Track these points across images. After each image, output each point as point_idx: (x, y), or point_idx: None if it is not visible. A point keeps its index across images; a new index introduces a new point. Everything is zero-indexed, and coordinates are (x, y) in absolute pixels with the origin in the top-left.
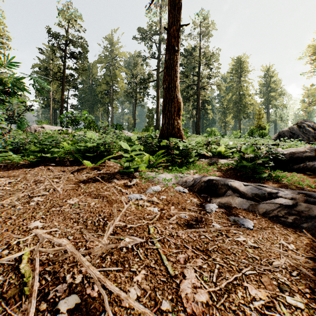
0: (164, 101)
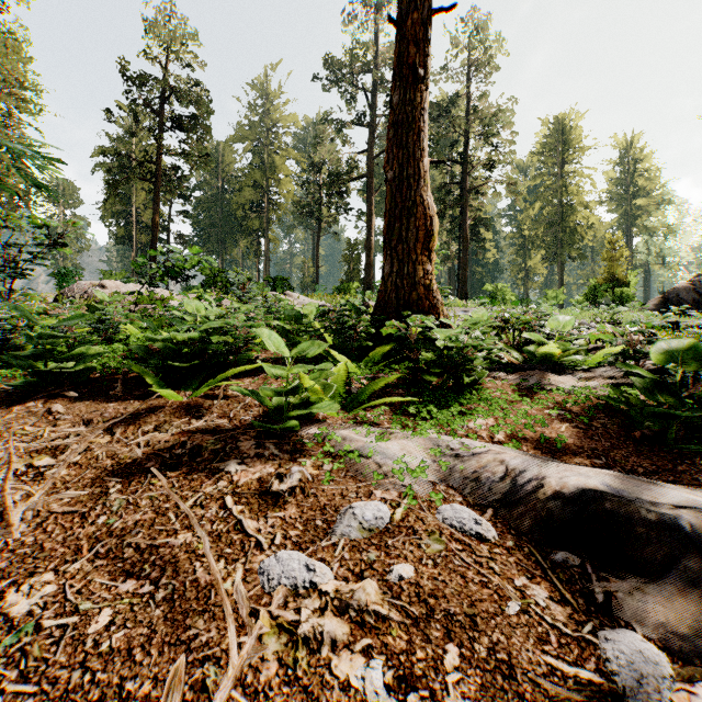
0: (389, 216)
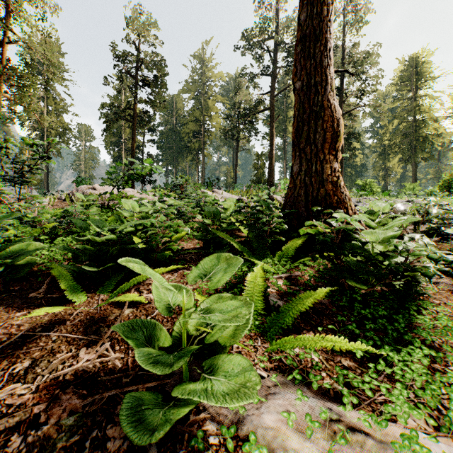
0: (297, 121)
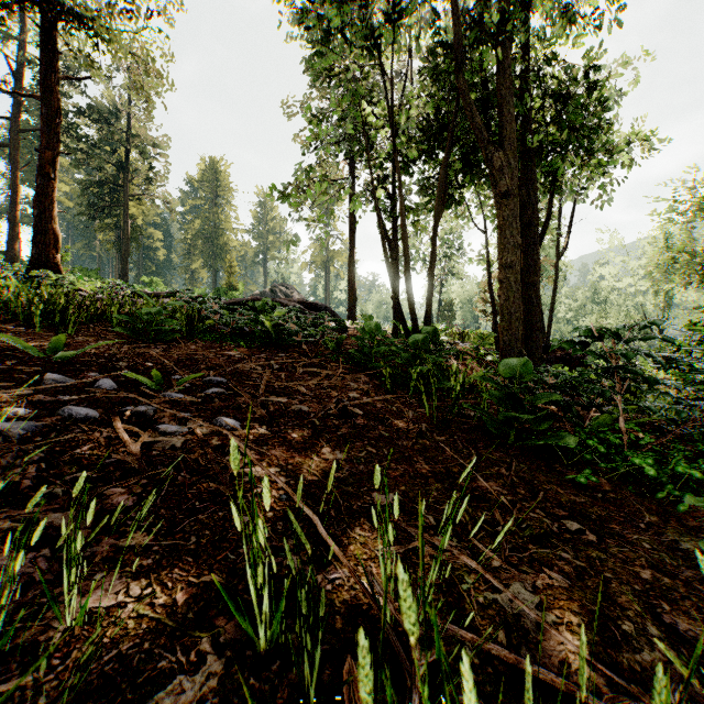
0: (36, 231)
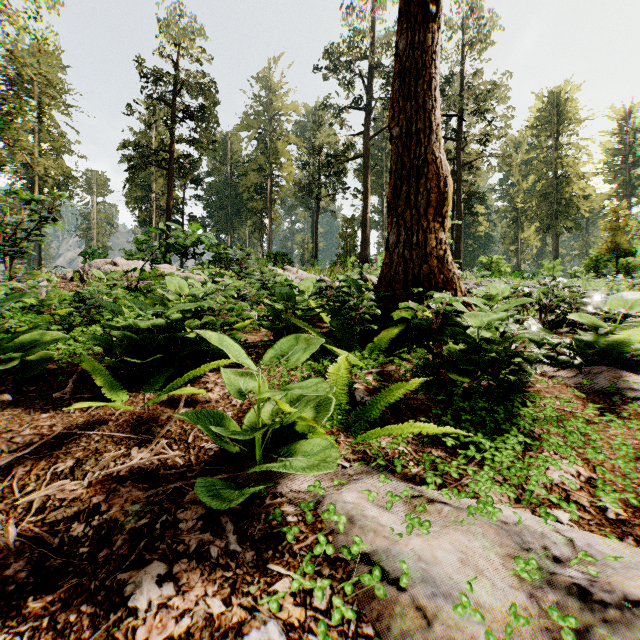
0: (395, 178)
